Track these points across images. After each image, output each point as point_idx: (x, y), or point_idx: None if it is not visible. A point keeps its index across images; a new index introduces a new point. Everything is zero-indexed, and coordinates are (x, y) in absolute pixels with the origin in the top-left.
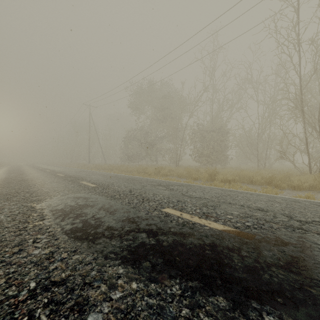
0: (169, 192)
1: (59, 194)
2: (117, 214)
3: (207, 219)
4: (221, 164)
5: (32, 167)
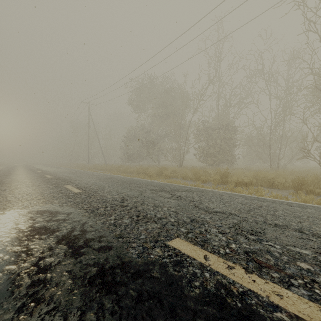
0: (176, 203)
1: (21, 206)
2: (84, 255)
3: (263, 275)
4: (228, 164)
5: (26, 167)
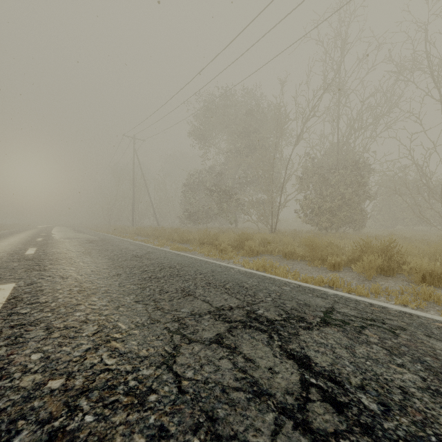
0: None
1: None
2: None
3: None
4: (355, 227)
5: (37, 231)
